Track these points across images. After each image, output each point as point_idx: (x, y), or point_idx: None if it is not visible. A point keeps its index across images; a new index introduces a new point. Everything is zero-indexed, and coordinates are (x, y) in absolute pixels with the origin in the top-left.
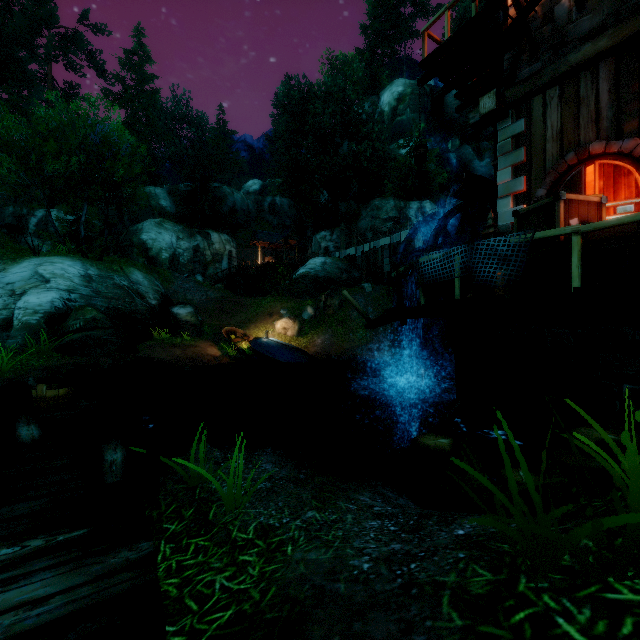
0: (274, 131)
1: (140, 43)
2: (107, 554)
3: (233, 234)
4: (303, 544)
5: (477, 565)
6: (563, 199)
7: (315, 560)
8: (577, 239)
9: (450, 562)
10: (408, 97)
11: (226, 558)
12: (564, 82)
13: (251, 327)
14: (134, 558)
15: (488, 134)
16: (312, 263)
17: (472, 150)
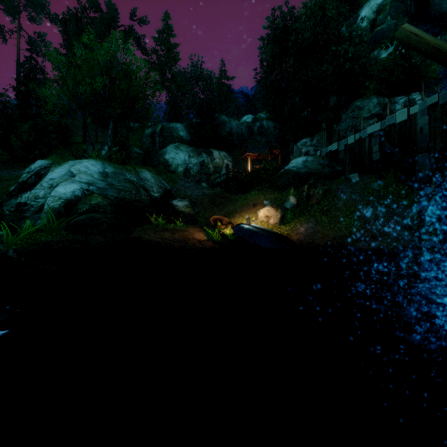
0: (260, 59)
1: (167, 24)
2: None
3: (230, 152)
4: None
5: None
6: None
7: None
8: None
9: None
10: (388, 5)
11: None
12: None
13: (236, 216)
14: None
15: None
16: (294, 162)
17: None
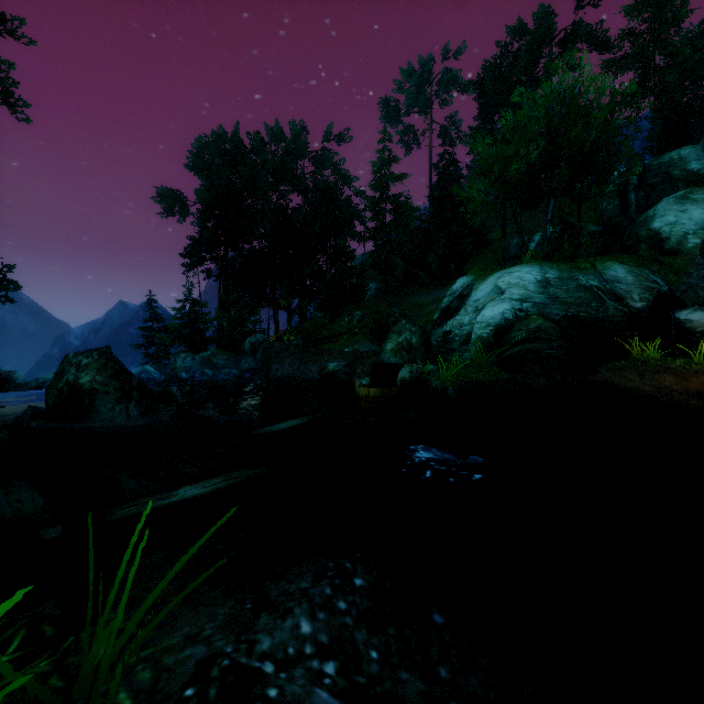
0: None
1: None
2: None
3: None
4: None
5: None
6: None
7: None
8: None
9: None
10: None
11: None
12: None
13: None
14: None
15: None
16: None
17: None
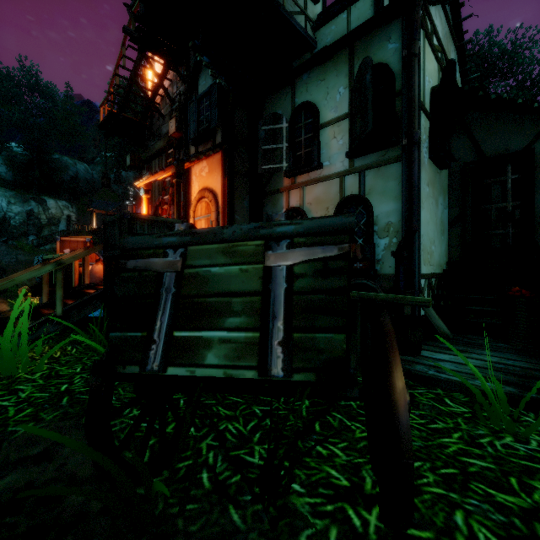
0: None
1: None
2: None
3: (75, 200)
4: None
5: None
6: (59, 240)
7: None
8: None
9: None
10: None
11: None
12: (159, 157)
13: None
14: None
15: None
16: None
17: None
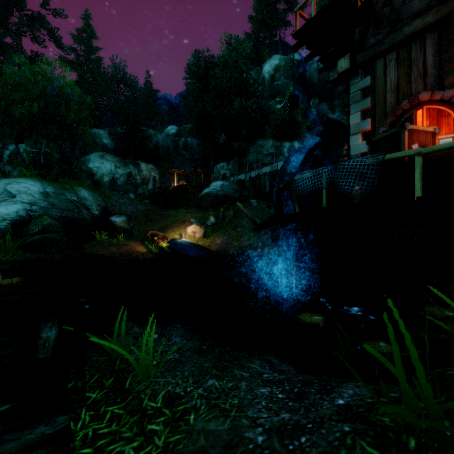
0: (186, 90)
1: (88, 24)
2: (25, 430)
3: (157, 164)
4: (204, 413)
5: (364, 441)
6: (407, 129)
7: (214, 431)
8: (419, 159)
9: (337, 436)
10: (282, 68)
11: (136, 427)
12: (400, 48)
13: (169, 231)
14: (49, 433)
15: (342, 90)
16: (214, 185)
17: (327, 106)
